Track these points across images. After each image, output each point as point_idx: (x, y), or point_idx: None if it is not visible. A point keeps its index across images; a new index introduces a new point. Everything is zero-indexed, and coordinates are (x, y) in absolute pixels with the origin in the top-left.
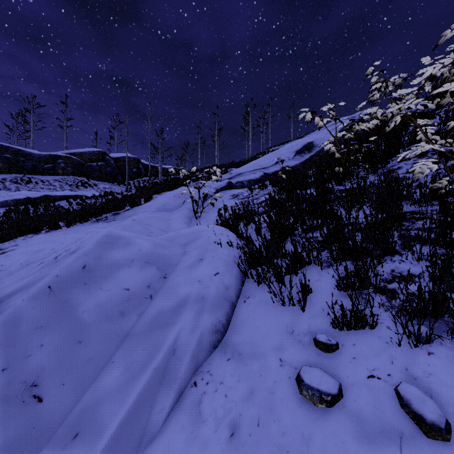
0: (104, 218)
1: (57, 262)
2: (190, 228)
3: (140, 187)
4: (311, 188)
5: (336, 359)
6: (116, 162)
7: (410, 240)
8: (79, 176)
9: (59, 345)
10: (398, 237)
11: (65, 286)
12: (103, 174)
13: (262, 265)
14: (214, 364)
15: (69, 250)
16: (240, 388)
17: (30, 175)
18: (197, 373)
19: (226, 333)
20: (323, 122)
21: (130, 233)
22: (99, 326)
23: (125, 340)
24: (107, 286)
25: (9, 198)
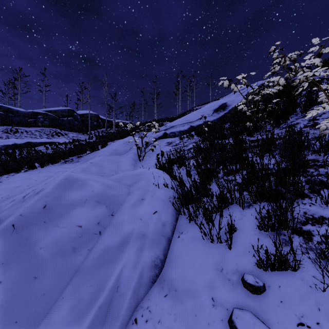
0: (70, 160)
1: (24, 202)
2: (134, 170)
3: (99, 136)
4: (228, 139)
5: (264, 301)
6: (81, 117)
7: (316, 185)
8: (54, 128)
9: (16, 282)
10: (305, 181)
11: (27, 225)
12: (72, 126)
13: (193, 205)
14: (153, 300)
15: (35, 190)
16: (176, 328)
17: (17, 127)
18: (138, 309)
19: (163, 267)
20: (237, 88)
21: (85, 176)
22: (54, 262)
23: (76, 275)
24: (63, 223)
25: (1, 144)
